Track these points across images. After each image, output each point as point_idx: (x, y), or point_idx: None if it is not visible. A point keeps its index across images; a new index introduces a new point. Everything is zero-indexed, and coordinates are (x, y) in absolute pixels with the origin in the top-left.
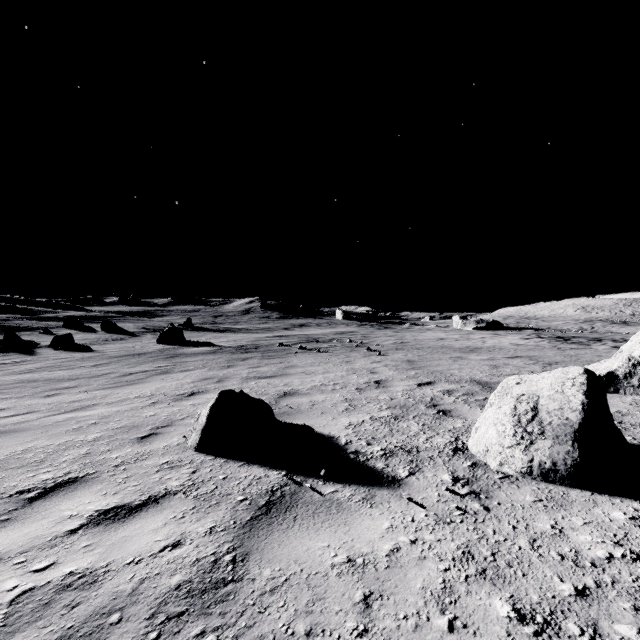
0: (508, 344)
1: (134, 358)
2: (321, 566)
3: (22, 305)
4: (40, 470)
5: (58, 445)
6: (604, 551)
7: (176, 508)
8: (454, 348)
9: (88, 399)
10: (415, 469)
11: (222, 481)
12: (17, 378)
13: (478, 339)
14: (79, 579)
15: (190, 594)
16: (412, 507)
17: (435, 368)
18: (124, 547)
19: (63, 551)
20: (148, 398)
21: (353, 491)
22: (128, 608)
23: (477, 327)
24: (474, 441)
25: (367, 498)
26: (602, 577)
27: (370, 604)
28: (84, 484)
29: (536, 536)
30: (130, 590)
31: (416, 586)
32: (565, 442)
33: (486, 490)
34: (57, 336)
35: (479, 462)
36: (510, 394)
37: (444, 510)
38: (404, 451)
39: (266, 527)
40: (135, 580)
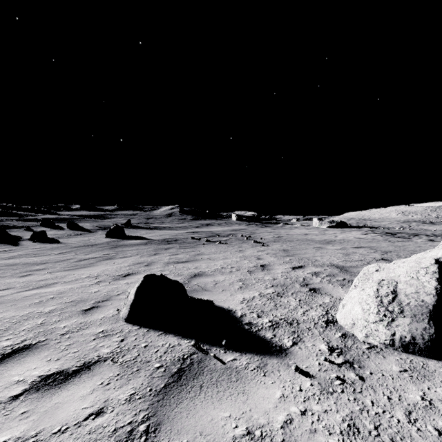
0: (353, 238)
1: (88, 248)
2: (224, 439)
3: (13, 210)
4: (3, 338)
5: (21, 316)
6: None
7: (104, 374)
8: (315, 241)
9: (51, 278)
10: (297, 339)
11: (143, 349)
12: (3, 262)
13: (331, 234)
14: None
15: None
16: (298, 376)
17: (303, 255)
18: (55, 414)
19: (2, 418)
20: (95, 278)
21: (249, 359)
22: None
23: (330, 226)
24: (342, 315)
25: (260, 366)
26: None
27: None
28: (34, 351)
29: (410, 408)
30: None
31: None
32: (422, 320)
33: (358, 360)
34: (35, 232)
35: (347, 333)
36: (371, 279)
37: (326, 379)
38: (287, 323)
39: (177, 395)
40: None
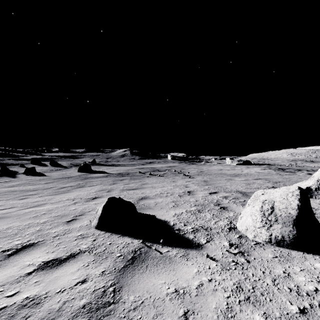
0: (254, 172)
1: (66, 179)
2: (161, 294)
3: (10, 152)
4: (15, 239)
5: (25, 225)
6: (313, 286)
7: (84, 260)
8: (227, 174)
9: (42, 200)
10: (209, 239)
11: (109, 245)
12: (6, 189)
13: (239, 169)
14: (31, 301)
15: (90, 311)
16: (209, 260)
17: (218, 184)
18: (56, 283)
19: (23, 285)
20: (72, 200)
21: (177, 251)
22: (56, 319)
23: (238, 163)
24: (240, 224)
25: (185, 255)
26: (313, 302)
27: (187, 317)
28: (37, 247)
29: (275, 277)
30: (58, 308)
31: (212, 306)
32: (289, 225)
33: (247, 251)
34: (27, 168)
35: (243, 235)
36: (259, 200)
37: (225, 262)
38: (203, 229)
39: (131, 271)
40: (61, 302)
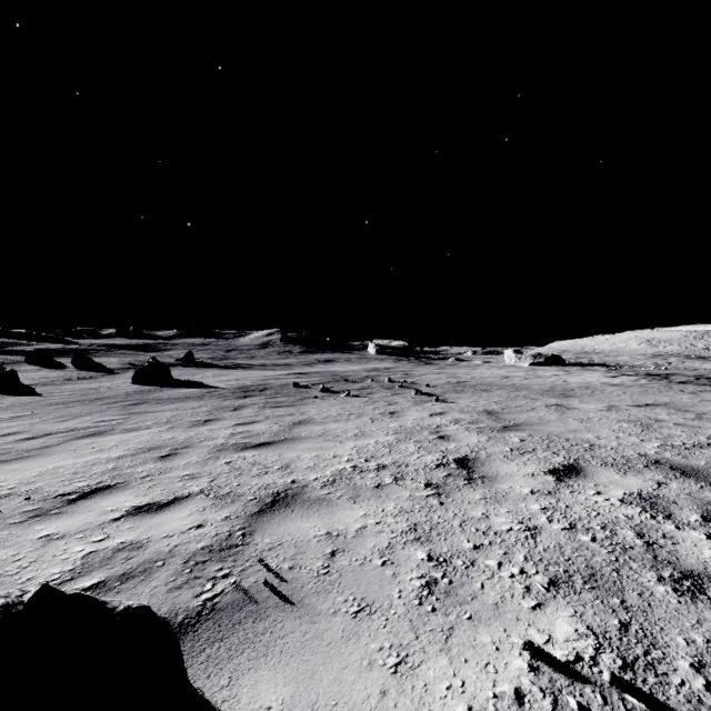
0: (601, 384)
1: (80, 406)
2: None
3: None
4: None
5: None
6: None
7: None
8: (535, 390)
9: None
10: None
11: None
12: None
13: (553, 377)
14: None
15: None
16: None
17: (545, 428)
18: None
19: None
20: None
21: None
22: None
23: (534, 363)
24: None
25: None
26: None
27: None
28: None
29: None
30: None
31: None
32: None
33: None
34: None
35: None
36: None
37: None
38: None
39: None
40: None
